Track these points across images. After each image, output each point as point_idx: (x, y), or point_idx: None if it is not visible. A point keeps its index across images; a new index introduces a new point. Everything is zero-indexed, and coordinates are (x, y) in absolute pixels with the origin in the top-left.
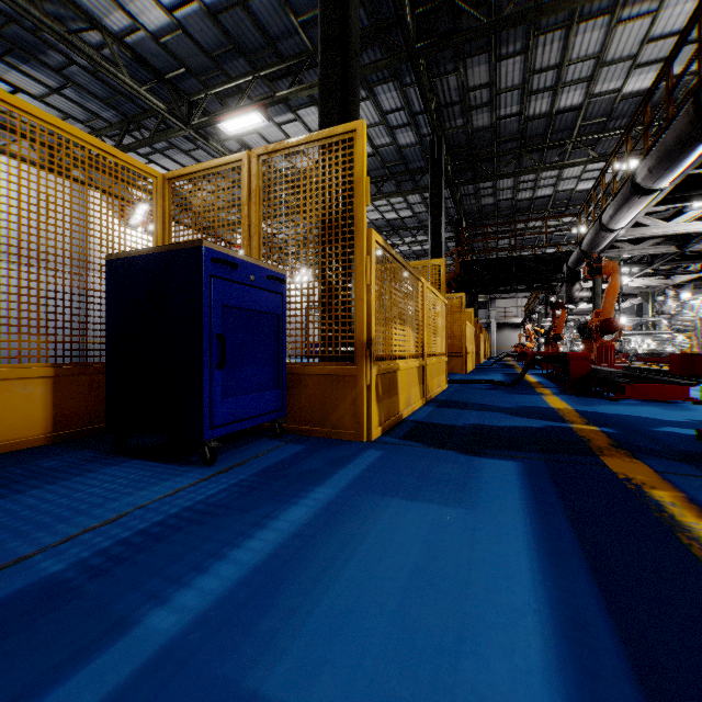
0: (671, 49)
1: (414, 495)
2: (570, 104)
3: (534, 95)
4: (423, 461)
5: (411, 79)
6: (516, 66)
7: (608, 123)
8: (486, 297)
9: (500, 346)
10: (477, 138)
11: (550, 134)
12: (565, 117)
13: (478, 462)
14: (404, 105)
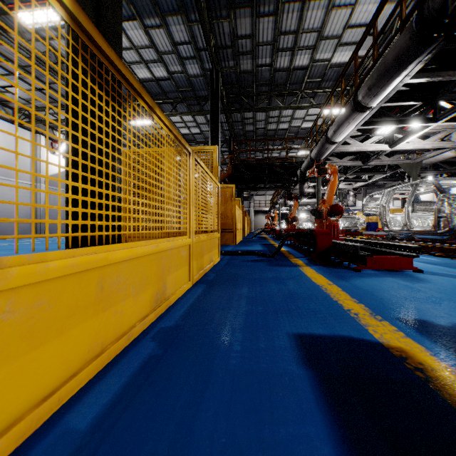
0: (379, 7)
1: None
2: (302, 64)
3: (280, 53)
4: None
5: (195, 17)
6: (269, 25)
7: (321, 83)
8: (248, 194)
9: (256, 224)
10: (243, 79)
11: (288, 84)
12: (298, 74)
13: None
14: (190, 40)
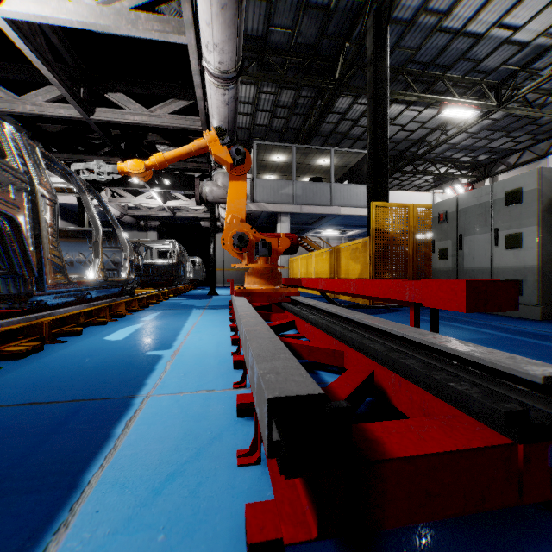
0: None
1: (488, 339)
2: None
3: None
4: (549, 352)
5: None
6: None
7: None
8: None
9: None
10: None
11: None
12: None
13: (533, 357)
14: None
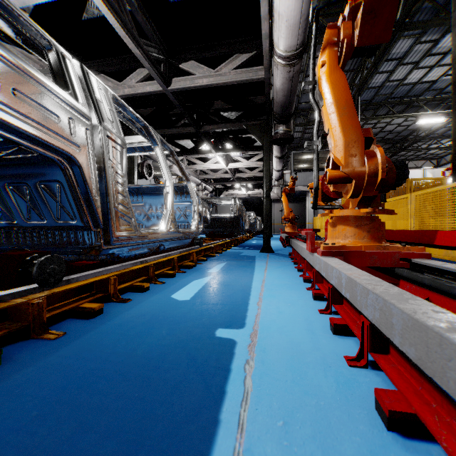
0: None
1: None
2: None
3: None
4: None
5: None
6: None
7: None
8: None
9: None
10: None
11: None
12: None
13: None
14: None
